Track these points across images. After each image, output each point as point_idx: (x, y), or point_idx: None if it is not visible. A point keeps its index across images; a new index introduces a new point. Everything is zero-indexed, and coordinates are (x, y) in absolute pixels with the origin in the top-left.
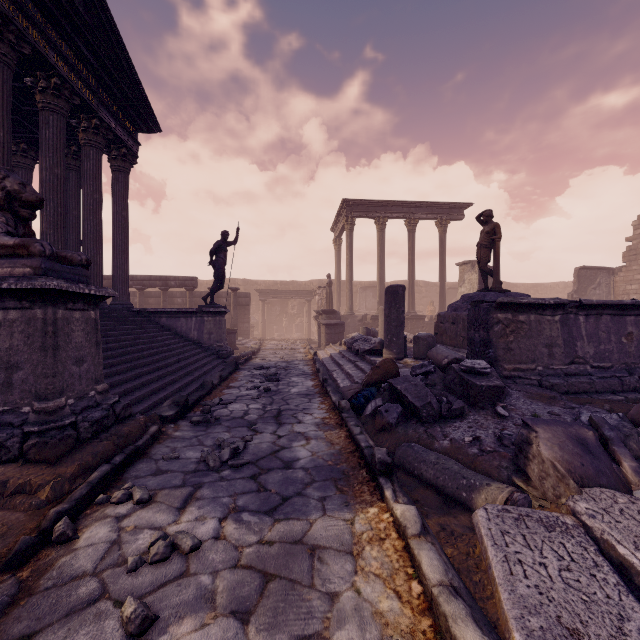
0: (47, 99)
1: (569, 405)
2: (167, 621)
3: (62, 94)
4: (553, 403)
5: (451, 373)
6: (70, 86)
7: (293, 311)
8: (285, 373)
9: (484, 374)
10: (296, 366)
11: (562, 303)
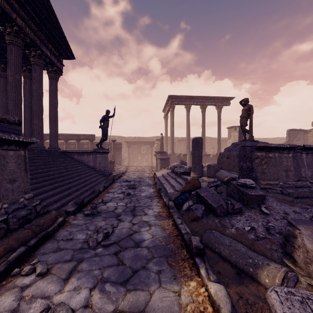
0: (11, 38)
1: (304, 206)
2: None
3: (19, 36)
4: (294, 205)
5: (231, 186)
6: (24, 32)
7: (143, 152)
8: (139, 184)
9: (252, 187)
10: (144, 180)
11: (293, 147)
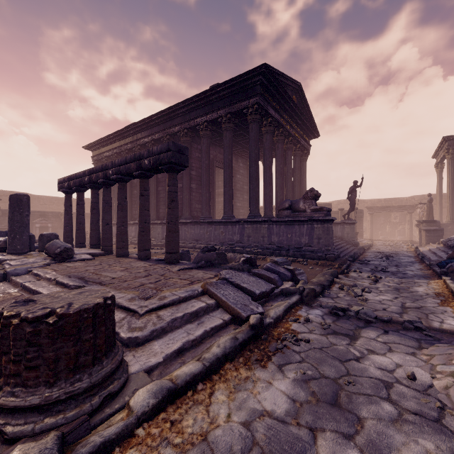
0: (288, 146)
1: None
2: (380, 282)
3: (292, 142)
4: None
5: None
6: (294, 137)
7: (395, 220)
8: (395, 255)
9: None
10: (402, 253)
11: None
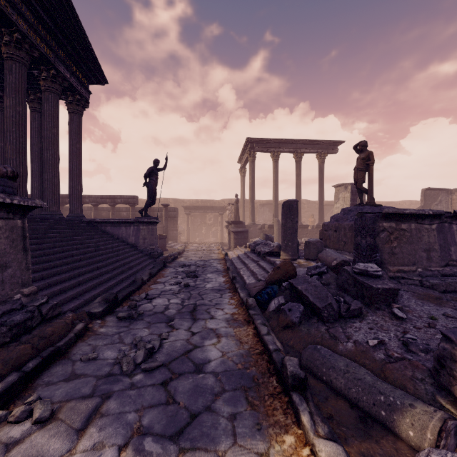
0: (10, 51)
1: None
2: None
3: (23, 47)
4: (443, 304)
5: (344, 274)
6: (30, 41)
7: (210, 222)
8: (202, 270)
9: (376, 276)
10: (211, 264)
11: (439, 213)
